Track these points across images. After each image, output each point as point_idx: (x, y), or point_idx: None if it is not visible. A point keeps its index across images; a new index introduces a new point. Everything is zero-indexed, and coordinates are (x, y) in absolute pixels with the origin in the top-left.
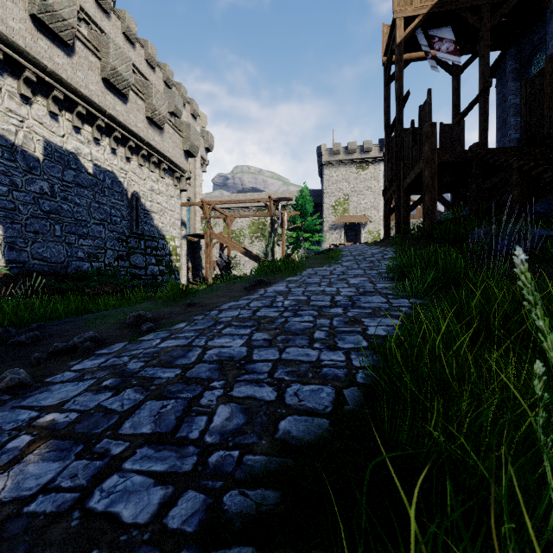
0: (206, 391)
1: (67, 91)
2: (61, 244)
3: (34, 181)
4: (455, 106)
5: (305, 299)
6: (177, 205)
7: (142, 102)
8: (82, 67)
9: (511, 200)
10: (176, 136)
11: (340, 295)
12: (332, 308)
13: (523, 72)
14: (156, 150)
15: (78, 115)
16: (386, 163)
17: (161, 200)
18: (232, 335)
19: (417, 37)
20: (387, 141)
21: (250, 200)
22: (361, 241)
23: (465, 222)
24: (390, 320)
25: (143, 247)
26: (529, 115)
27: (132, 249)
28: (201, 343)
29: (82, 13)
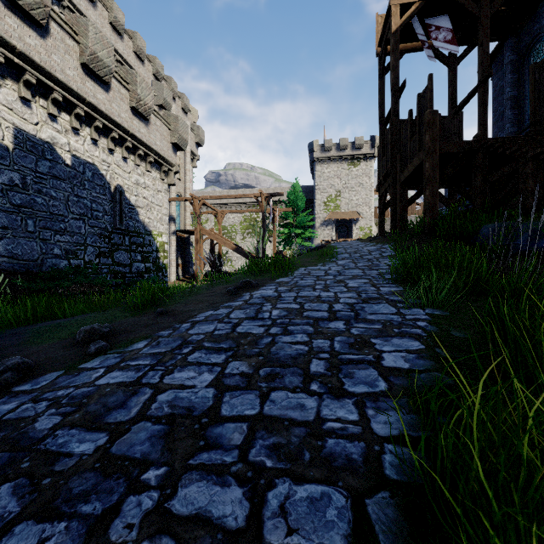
0: (130, 497)
1: (41, 75)
2: (35, 240)
3: (3, 172)
4: (452, 99)
5: (297, 308)
6: (165, 200)
7: (126, 91)
8: (58, 50)
9: (525, 192)
10: (163, 128)
11: (339, 303)
12: (331, 321)
13: (521, 63)
14: (142, 142)
15: (53, 102)
16: (381, 157)
17: (147, 194)
18: (200, 365)
19: (413, 26)
20: (381, 134)
21: (240, 195)
22: (353, 237)
23: (471, 217)
24: (410, 343)
25: (127, 243)
26: (538, 102)
27: (116, 245)
28: (155, 379)
29: (66, 0)
